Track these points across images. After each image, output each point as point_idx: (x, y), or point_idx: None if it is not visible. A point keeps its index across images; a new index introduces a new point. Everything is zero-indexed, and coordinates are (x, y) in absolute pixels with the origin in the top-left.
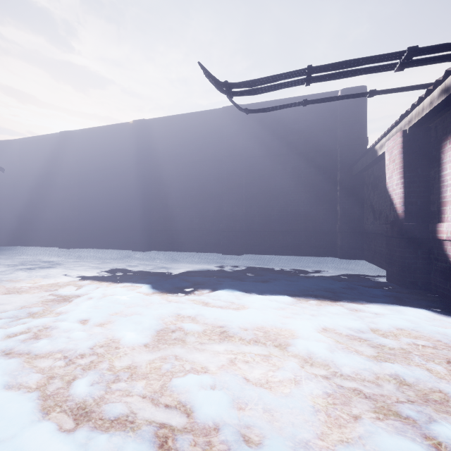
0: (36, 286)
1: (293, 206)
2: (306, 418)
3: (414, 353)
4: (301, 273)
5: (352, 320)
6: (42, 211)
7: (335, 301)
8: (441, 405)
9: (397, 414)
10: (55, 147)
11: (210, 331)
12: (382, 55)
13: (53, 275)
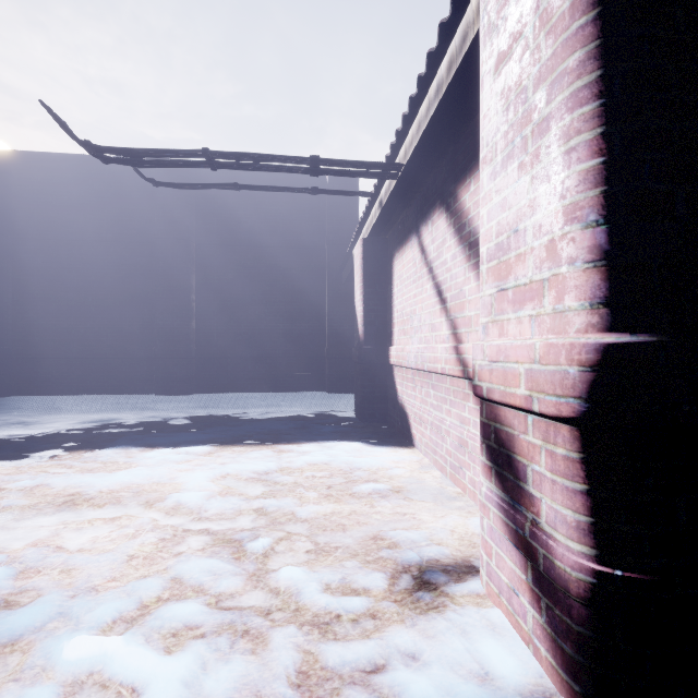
0: None
1: (269, 321)
2: (113, 566)
3: (304, 485)
4: (259, 414)
5: (266, 462)
6: None
7: (270, 444)
8: (281, 525)
9: (228, 540)
10: None
11: (46, 503)
12: (286, 156)
13: None
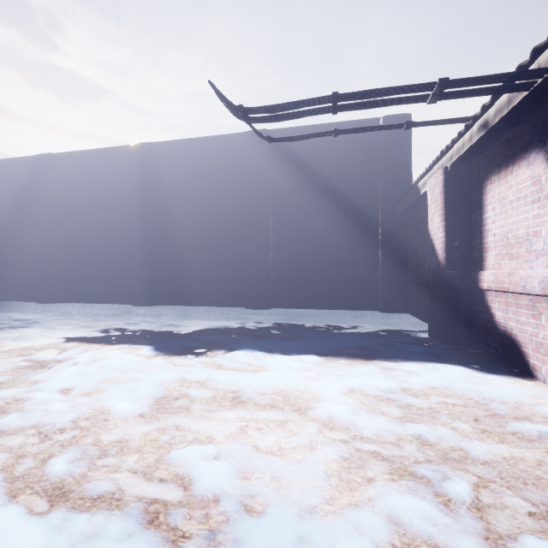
0: (5, 350)
1: (329, 251)
2: (316, 483)
3: (443, 412)
4: (336, 329)
5: (383, 380)
6: (14, 256)
7: (368, 359)
8: (459, 463)
9: (413, 474)
10: (32, 174)
11: (220, 397)
12: (412, 85)
13: (28, 337)
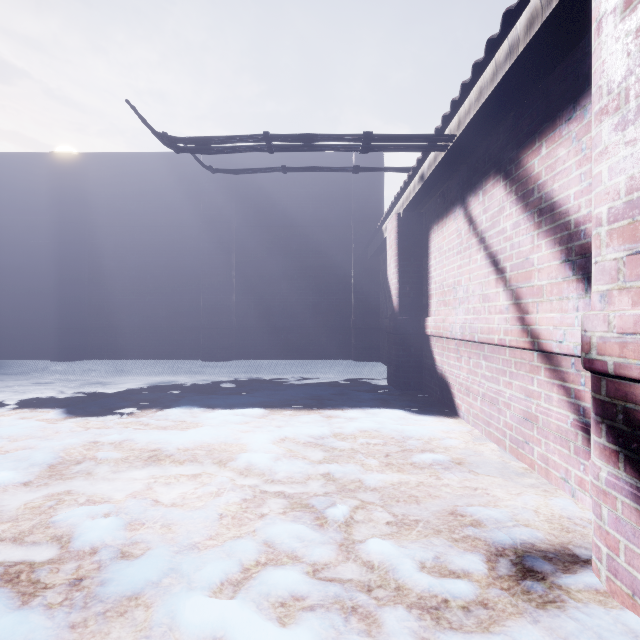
0: None
1: (299, 294)
2: (207, 524)
3: (361, 452)
4: (297, 380)
5: (319, 427)
6: None
7: (316, 409)
8: (352, 492)
9: (305, 505)
10: None
11: (134, 457)
12: (340, 135)
13: None
